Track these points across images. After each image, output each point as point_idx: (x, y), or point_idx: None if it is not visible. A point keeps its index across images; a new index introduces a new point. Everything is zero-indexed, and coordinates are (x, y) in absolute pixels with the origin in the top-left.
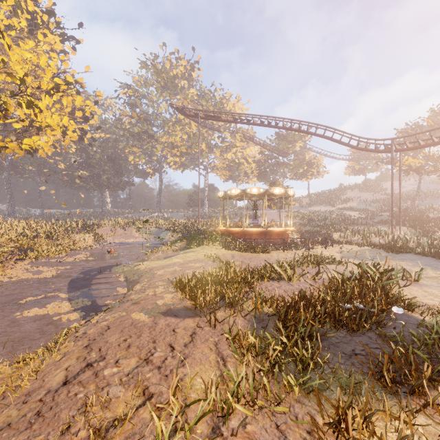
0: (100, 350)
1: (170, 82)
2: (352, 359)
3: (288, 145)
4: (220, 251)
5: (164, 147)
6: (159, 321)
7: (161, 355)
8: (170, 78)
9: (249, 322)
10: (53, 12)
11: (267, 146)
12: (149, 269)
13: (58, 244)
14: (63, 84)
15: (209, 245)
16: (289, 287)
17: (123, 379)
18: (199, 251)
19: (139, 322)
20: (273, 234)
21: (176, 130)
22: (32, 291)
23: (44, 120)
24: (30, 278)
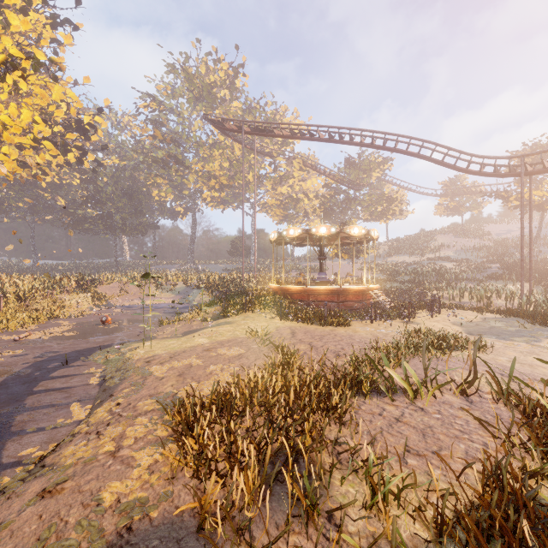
0: None
1: (206, 91)
2: None
3: (362, 175)
4: (272, 323)
5: (198, 177)
6: None
7: None
8: (205, 85)
9: None
10: None
11: (335, 176)
12: (145, 362)
13: (34, 309)
14: (22, 58)
15: (255, 312)
16: (422, 417)
17: None
18: (240, 322)
19: None
20: (349, 295)
21: (214, 155)
22: None
23: None
24: None
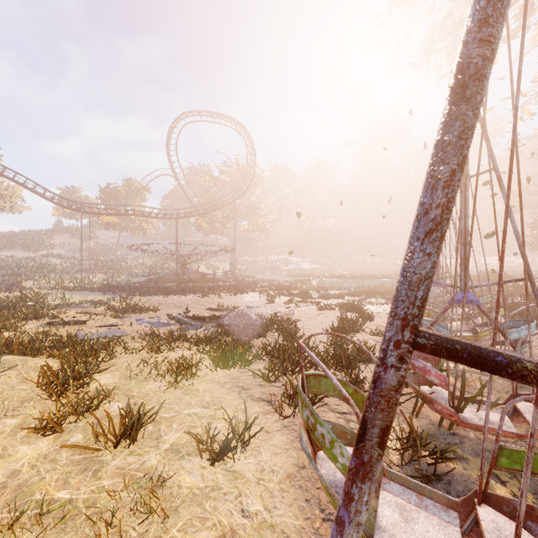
0: None
1: None
2: None
3: None
4: None
5: None
6: None
7: None
8: None
9: None
10: None
11: None
12: None
13: None
14: None
15: None
16: None
17: None
18: None
19: None
20: None
21: None
22: None
23: None
24: None
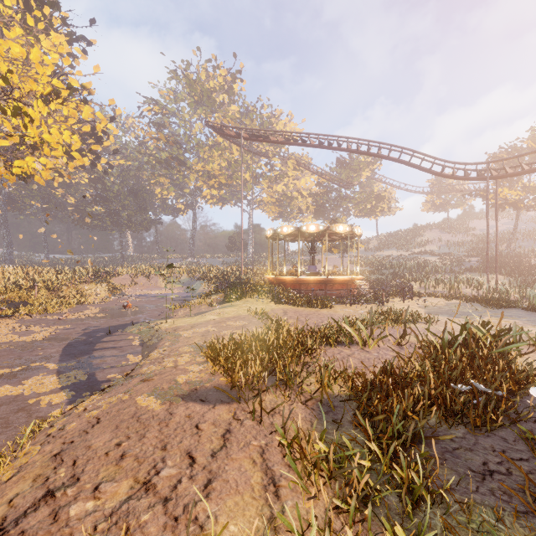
0: (75, 463)
1: (206, 96)
2: (488, 481)
3: (352, 174)
4: (268, 306)
5: (199, 177)
6: (176, 410)
7: (173, 474)
8: (205, 91)
9: (313, 412)
10: (57, 3)
11: (327, 176)
12: (173, 330)
13: (61, 296)
14: (64, 88)
15: (254, 298)
16: (365, 354)
17: (99, 527)
18: (241, 305)
19: (145, 411)
20: (335, 284)
21: (213, 155)
22: (11, 359)
23: (36, 133)
24: (13, 342)
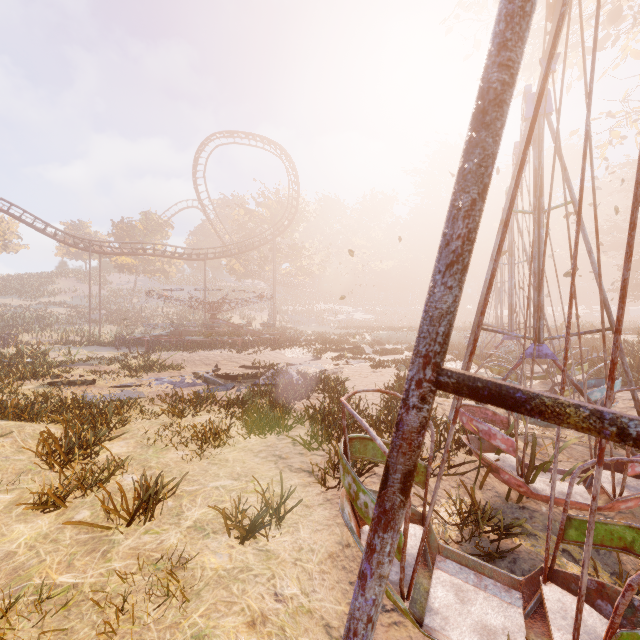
0: None
1: None
2: None
3: None
4: None
5: None
6: None
7: None
8: None
9: None
10: None
11: None
12: None
13: None
14: None
15: None
16: None
17: None
18: None
19: None
20: None
21: None
22: None
23: None
24: None
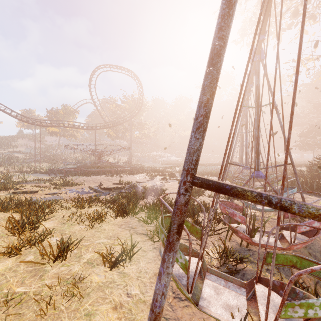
0: None
1: None
2: None
3: None
4: None
5: None
6: None
7: None
8: None
9: None
10: None
11: None
12: None
13: None
14: None
15: None
16: None
17: None
18: None
19: None
20: None
21: None
22: None
23: None
24: None
